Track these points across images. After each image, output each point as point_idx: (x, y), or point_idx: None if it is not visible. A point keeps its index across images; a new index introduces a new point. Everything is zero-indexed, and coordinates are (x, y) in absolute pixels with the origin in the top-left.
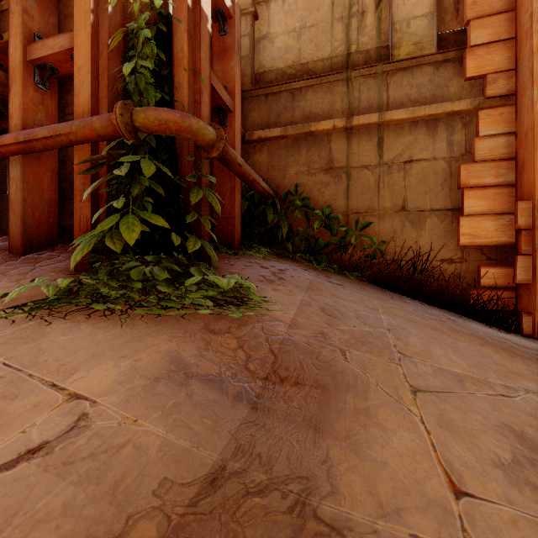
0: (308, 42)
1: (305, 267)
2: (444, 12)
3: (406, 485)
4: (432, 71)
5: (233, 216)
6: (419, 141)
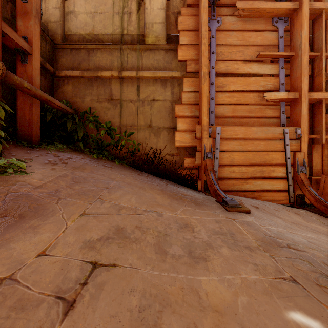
0: (99, 22)
1: (89, 157)
2: (170, 23)
3: (12, 256)
4: (164, 53)
5: (32, 122)
6: (158, 90)
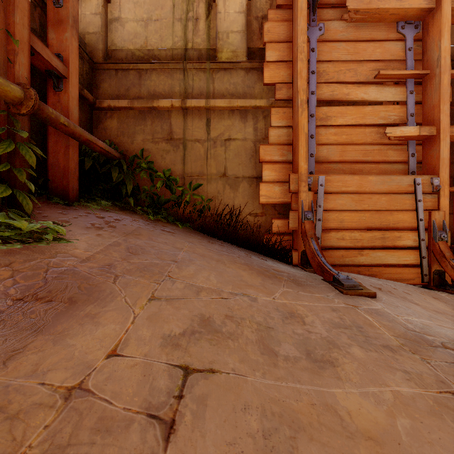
0: (153, 32)
1: (143, 218)
2: (253, 33)
3: (74, 356)
4: (244, 74)
5: (68, 171)
6: (235, 125)
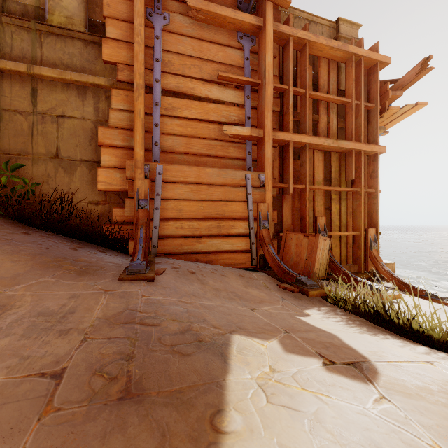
0: None
1: None
2: (95, 3)
3: None
4: (82, 46)
5: None
6: (71, 101)
